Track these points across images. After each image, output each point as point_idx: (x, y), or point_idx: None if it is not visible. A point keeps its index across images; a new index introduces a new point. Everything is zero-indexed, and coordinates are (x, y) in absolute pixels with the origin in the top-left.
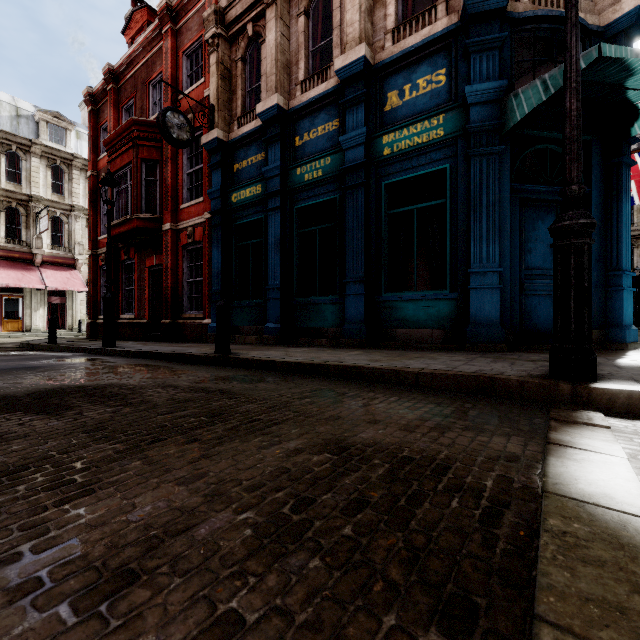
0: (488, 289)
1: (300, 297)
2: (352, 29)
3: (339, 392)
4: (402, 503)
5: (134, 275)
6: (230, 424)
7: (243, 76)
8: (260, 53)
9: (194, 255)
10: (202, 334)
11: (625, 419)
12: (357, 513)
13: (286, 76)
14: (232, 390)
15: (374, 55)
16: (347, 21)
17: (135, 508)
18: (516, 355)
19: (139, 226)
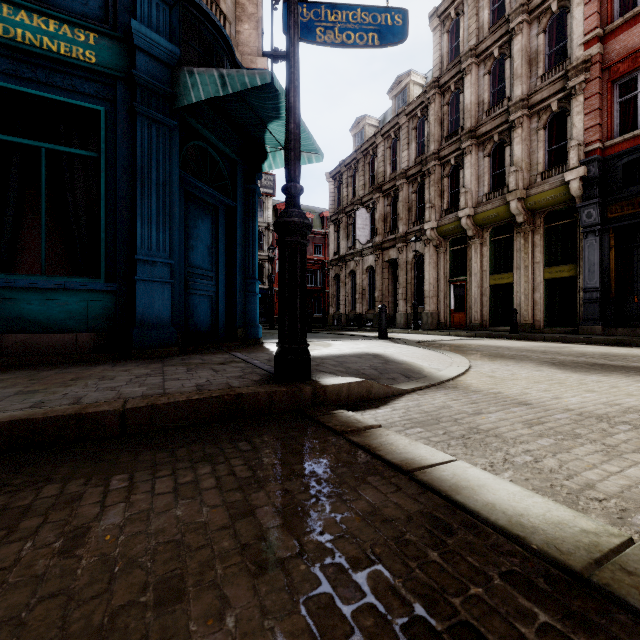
0: (159, 283)
1: None
2: None
3: None
4: None
5: None
6: None
7: None
8: None
9: None
10: None
11: (360, 411)
12: None
13: None
14: None
15: None
16: None
17: None
18: (197, 359)
19: None
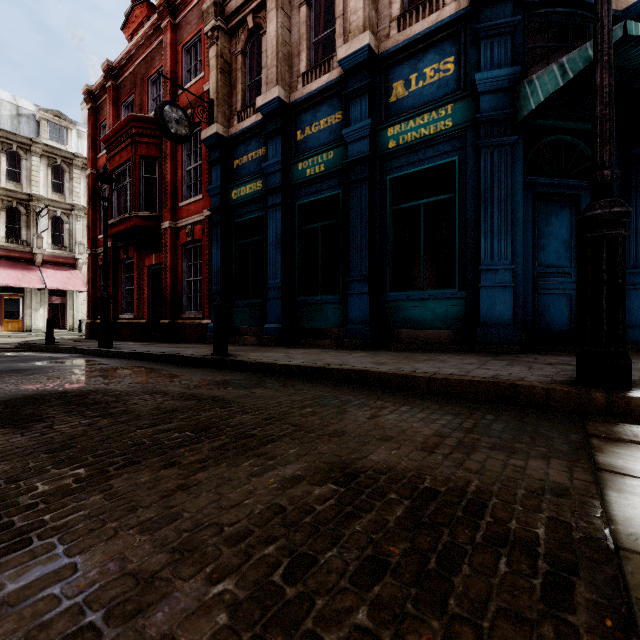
0: (500, 287)
1: (302, 296)
2: (356, 17)
3: (343, 400)
4: (433, 565)
5: (133, 274)
6: (218, 441)
7: (243, 70)
8: (261, 47)
9: (193, 254)
10: (201, 334)
11: None
12: (373, 583)
13: (287, 68)
14: (226, 397)
15: (379, 44)
16: (350, 9)
17: (76, 572)
18: (531, 357)
19: (138, 224)
